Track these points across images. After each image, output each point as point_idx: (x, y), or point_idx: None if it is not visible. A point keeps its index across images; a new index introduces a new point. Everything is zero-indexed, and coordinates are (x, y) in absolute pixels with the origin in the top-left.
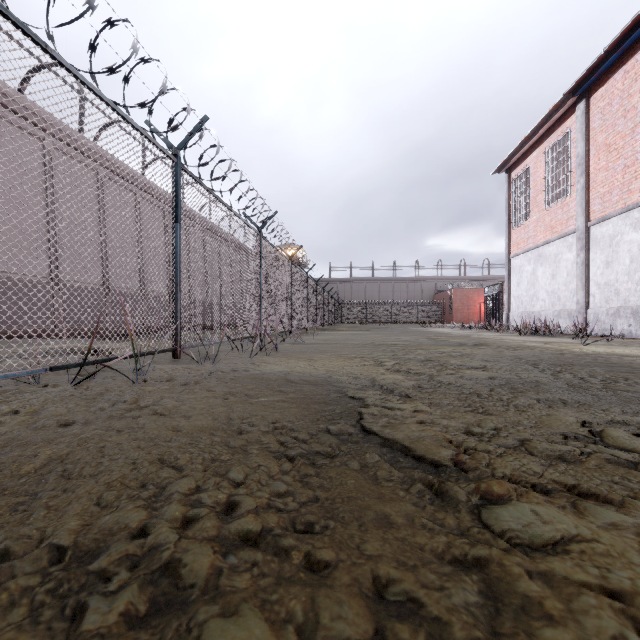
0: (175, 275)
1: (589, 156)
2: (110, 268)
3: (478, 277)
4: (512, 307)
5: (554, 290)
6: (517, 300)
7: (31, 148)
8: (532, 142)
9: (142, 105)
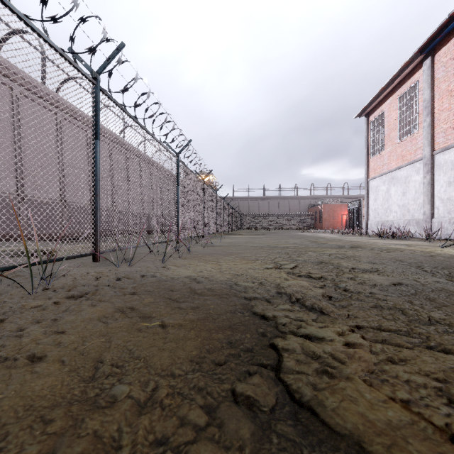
0: (95, 186)
1: (434, 100)
2: (66, 187)
3: (340, 196)
4: (370, 217)
5: (404, 204)
6: (374, 212)
7: (1, 93)
8: (386, 92)
9: (53, 19)
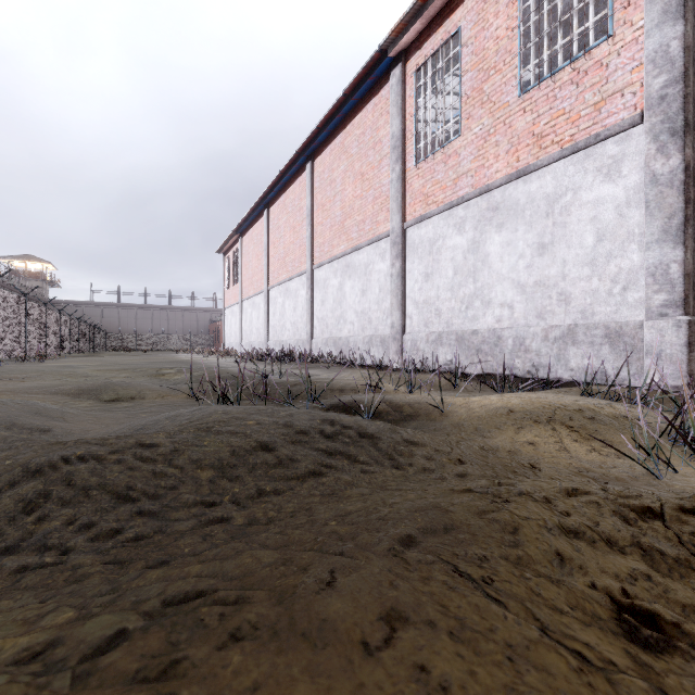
0: None
1: (243, 266)
2: None
3: None
4: (226, 340)
5: (236, 331)
6: (227, 336)
7: None
8: (230, 244)
9: None
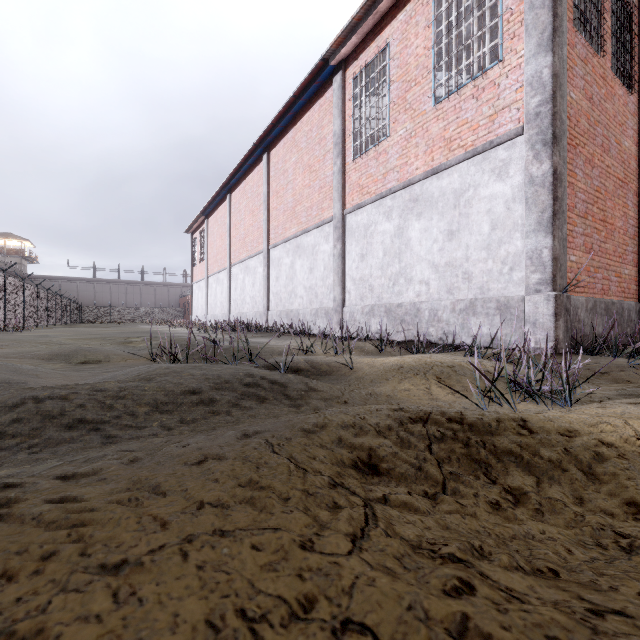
0: None
1: (208, 245)
2: None
3: None
4: (193, 312)
5: (202, 305)
6: (194, 309)
7: None
8: (197, 225)
9: None
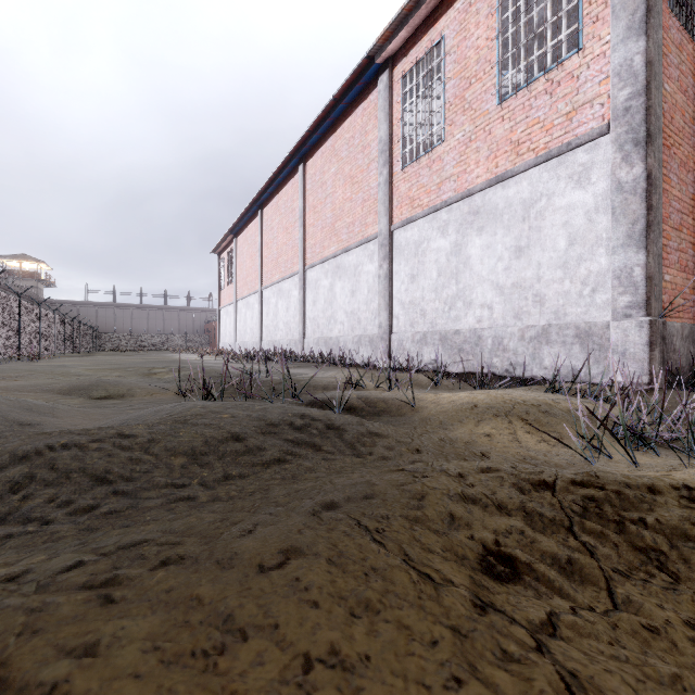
0: None
1: (237, 267)
2: None
3: None
4: (221, 340)
5: (230, 331)
6: (222, 336)
7: None
8: (225, 245)
9: None
